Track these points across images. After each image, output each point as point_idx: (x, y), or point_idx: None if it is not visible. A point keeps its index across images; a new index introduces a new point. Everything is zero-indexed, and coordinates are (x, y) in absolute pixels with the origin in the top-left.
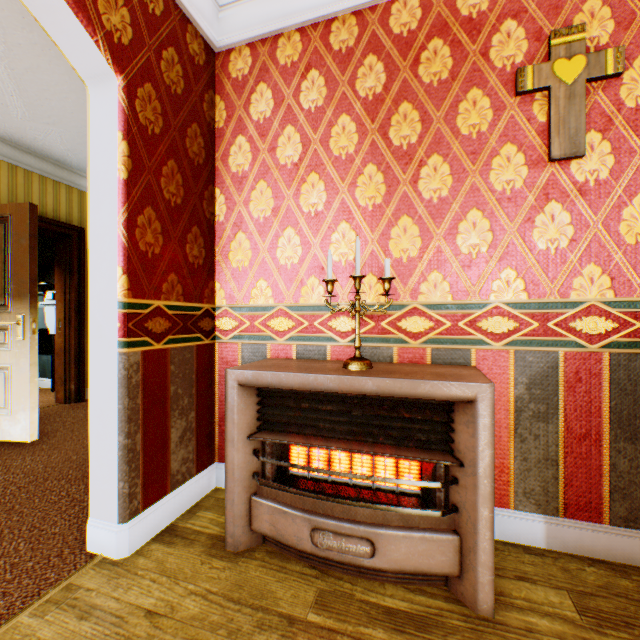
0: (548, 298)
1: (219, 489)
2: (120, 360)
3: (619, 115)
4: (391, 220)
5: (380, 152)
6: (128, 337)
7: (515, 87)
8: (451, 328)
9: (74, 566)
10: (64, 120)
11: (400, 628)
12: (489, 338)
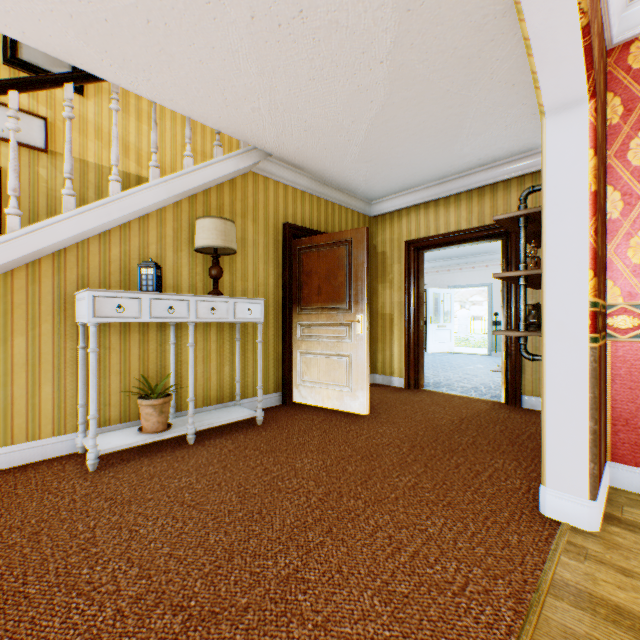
0: None
1: (615, 488)
2: (589, 354)
3: None
4: None
5: None
6: (595, 333)
7: None
8: None
9: (551, 526)
10: (380, 156)
11: None
12: None
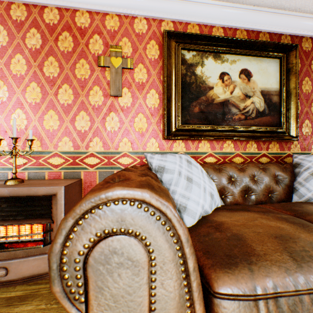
0: (111, 150)
1: None
2: None
3: (134, 83)
4: (45, 111)
5: (39, 77)
6: None
7: (98, 63)
8: (73, 162)
9: None
10: None
11: (10, 304)
12: (89, 166)
